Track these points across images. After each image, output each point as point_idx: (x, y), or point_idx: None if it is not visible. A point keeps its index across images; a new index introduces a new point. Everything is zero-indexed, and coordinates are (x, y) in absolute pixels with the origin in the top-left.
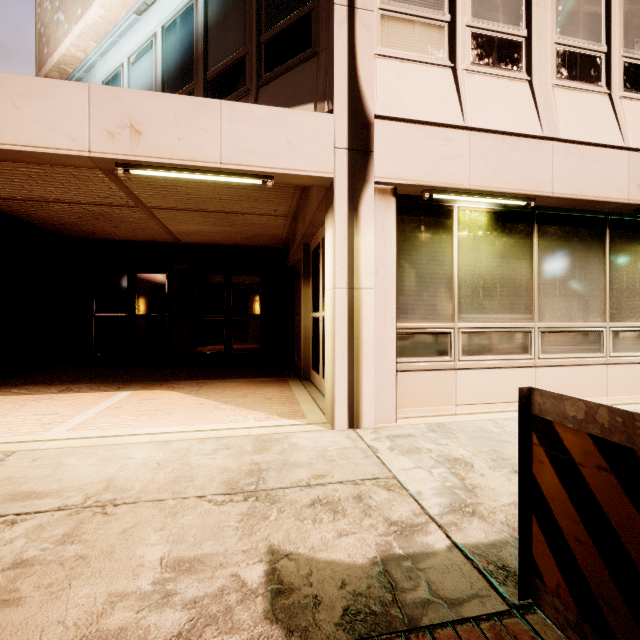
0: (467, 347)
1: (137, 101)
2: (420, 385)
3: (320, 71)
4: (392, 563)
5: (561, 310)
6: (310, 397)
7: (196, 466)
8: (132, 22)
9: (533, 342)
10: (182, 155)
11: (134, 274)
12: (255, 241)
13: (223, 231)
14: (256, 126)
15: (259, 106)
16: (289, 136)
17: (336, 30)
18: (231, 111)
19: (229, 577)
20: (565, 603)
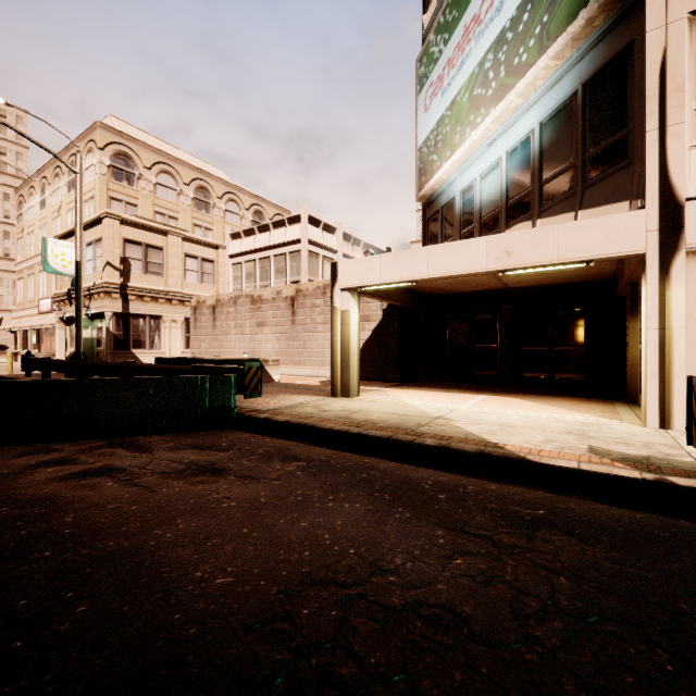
0: None
1: (509, 238)
2: None
3: (634, 177)
4: (652, 457)
5: None
6: (632, 412)
7: (546, 424)
8: (483, 151)
9: None
10: (534, 261)
11: (473, 315)
12: (579, 279)
13: (548, 277)
14: (582, 233)
15: (584, 220)
16: (607, 233)
17: (647, 150)
18: (564, 228)
19: (571, 445)
20: (695, 440)
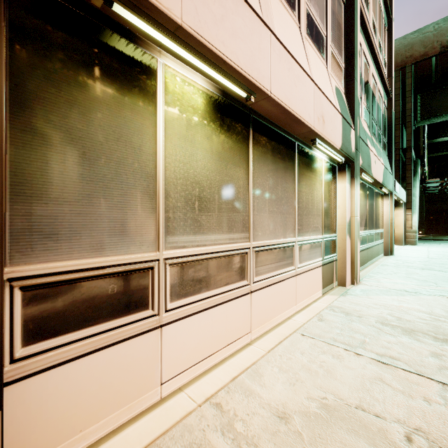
0: (178, 286)
1: None
2: (91, 382)
3: None
4: None
5: (270, 227)
6: None
7: None
8: None
9: (249, 264)
10: None
11: None
12: None
13: None
14: None
15: None
16: None
17: None
18: None
19: None
20: None
